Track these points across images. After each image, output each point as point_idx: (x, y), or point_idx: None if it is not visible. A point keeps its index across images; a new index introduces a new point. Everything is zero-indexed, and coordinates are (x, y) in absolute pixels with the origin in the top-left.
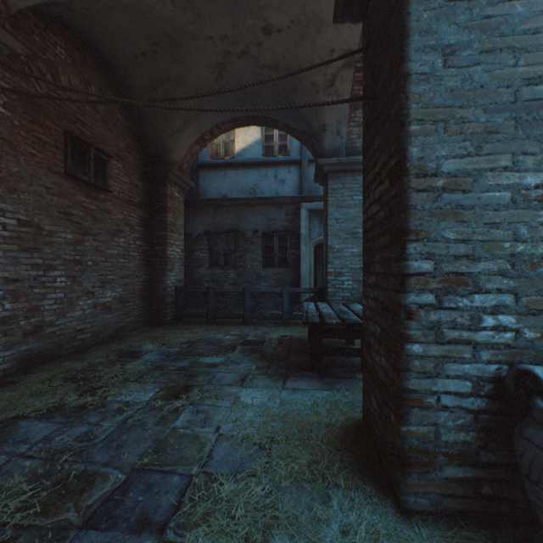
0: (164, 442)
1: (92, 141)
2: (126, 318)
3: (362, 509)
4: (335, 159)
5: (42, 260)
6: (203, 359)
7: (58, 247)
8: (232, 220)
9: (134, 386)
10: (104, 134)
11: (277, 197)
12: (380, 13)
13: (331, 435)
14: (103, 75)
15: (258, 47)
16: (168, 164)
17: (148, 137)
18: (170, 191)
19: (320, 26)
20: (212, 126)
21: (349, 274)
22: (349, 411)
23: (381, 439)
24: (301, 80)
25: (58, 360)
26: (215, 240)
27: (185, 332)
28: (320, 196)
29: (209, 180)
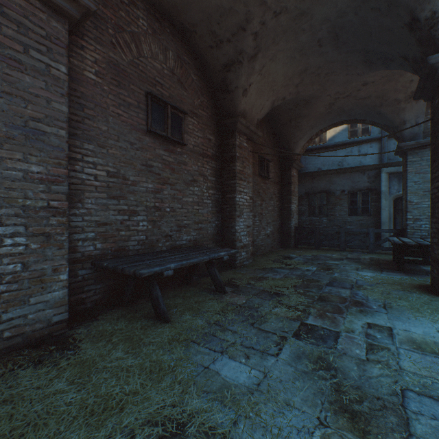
0: (334, 278)
1: (264, 156)
2: (273, 242)
3: (426, 296)
4: (413, 142)
5: (253, 213)
6: (327, 261)
7: (256, 207)
8: (324, 184)
9: (304, 265)
10: (267, 151)
11: (361, 166)
12: (437, 114)
13: (411, 285)
14: (267, 123)
15: (357, 91)
16: (292, 158)
17: (282, 145)
18: (292, 173)
19: (402, 73)
20: (317, 131)
21: (426, 220)
22: (422, 282)
23: (437, 282)
24: (386, 99)
25: (259, 256)
26: (312, 198)
27: (305, 251)
28: (398, 162)
29: (308, 159)
